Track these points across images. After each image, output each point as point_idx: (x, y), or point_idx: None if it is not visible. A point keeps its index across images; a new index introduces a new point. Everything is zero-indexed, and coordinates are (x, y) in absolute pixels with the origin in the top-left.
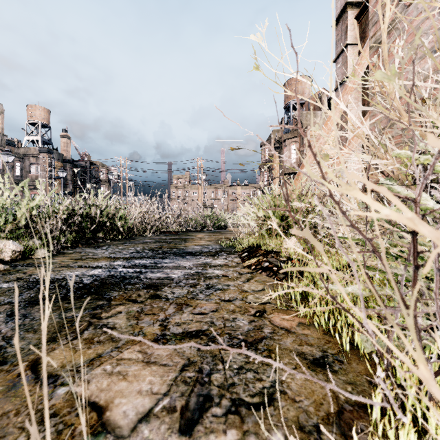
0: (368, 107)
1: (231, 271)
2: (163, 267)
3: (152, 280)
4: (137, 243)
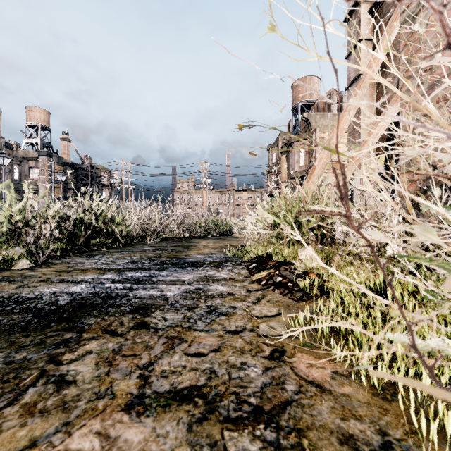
0: (449, 57)
1: (237, 287)
2: (159, 281)
3: (143, 299)
4: (135, 251)
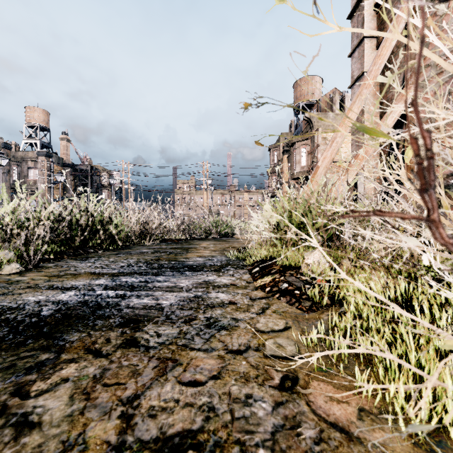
0: None
1: (240, 294)
2: (155, 287)
3: (135, 310)
4: (133, 254)
